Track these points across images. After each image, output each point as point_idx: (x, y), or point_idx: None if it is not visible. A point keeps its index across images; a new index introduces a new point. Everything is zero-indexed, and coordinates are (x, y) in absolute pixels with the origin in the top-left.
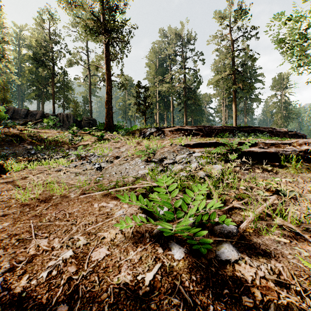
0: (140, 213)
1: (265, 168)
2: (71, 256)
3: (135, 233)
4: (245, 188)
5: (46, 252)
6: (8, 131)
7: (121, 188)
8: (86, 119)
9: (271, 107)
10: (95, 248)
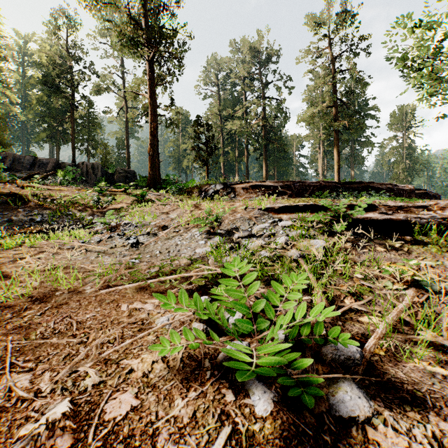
0: (196, 321)
1: (390, 244)
2: (65, 414)
3: (187, 360)
4: (363, 277)
5: (23, 403)
6: (3, 188)
7: (167, 278)
8: (121, 171)
9: (389, 155)
10: (113, 393)
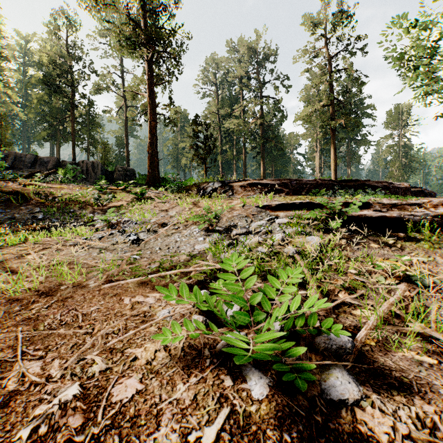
0: (196, 313)
1: (384, 241)
2: (76, 396)
3: (188, 349)
4: (357, 272)
5: (36, 387)
6: (5, 186)
7: (167, 273)
8: (121, 169)
9: (385, 153)
10: (119, 378)
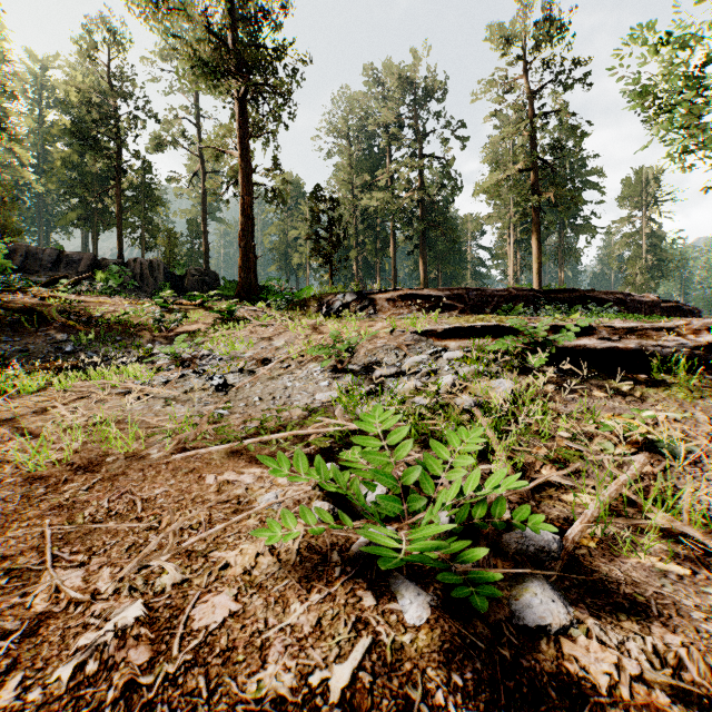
0: (318, 499)
1: (614, 387)
2: (139, 619)
3: (306, 552)
4: (571, 436)
5: (77, 608)
6: (12, 300)
7: (272, 437)
8: (196, 272)
9: (619, 246)
10: (202, 594)
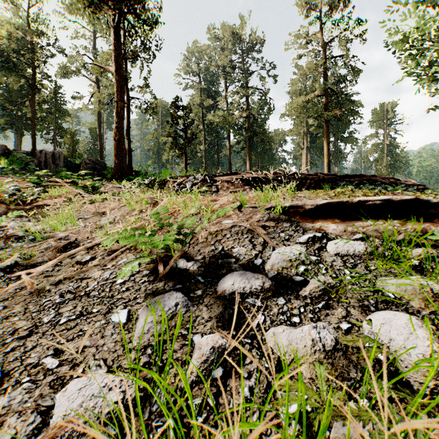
0: None
1: None
2: None
3: None
4: None
5: None
6: None
7: None
8: (89, 161)
9: (370, 151)
10: None
